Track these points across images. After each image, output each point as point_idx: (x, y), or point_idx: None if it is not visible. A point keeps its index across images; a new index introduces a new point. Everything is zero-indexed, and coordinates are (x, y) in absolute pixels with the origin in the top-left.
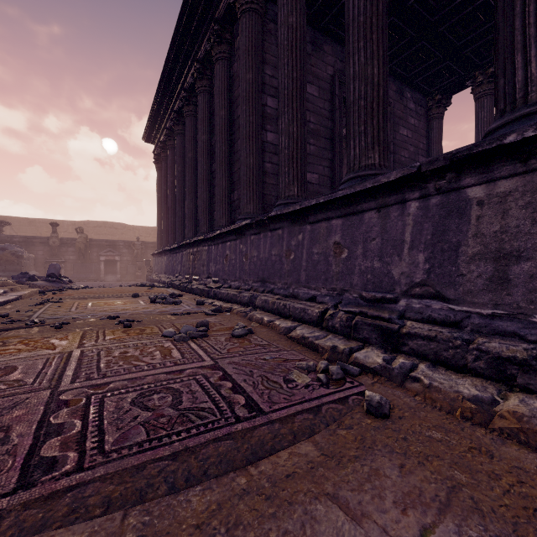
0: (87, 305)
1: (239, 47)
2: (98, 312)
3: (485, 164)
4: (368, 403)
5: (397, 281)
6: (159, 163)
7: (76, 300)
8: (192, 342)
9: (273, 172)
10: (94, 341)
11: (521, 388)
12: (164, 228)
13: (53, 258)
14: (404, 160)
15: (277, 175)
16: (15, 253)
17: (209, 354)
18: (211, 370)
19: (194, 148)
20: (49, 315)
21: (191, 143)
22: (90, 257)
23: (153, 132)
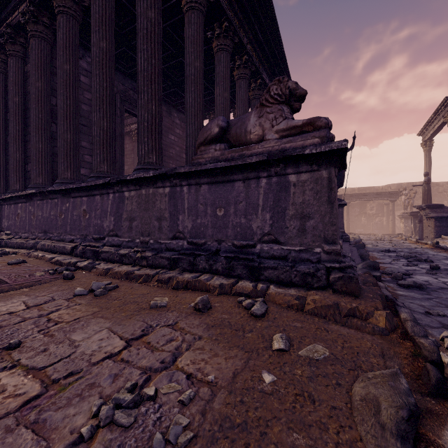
0: None
1: (30, 59)
2: None
3: (127, 184)
4: (63, 275)
5: (105, 229)
6: None
7: None
8: None
9: None
10: None
11: (125, 263)
12: None
13: None
14: (172, 155)
15: None
16: None
17: None
18: None
19: None
20: None
21: None
22: None
23: None
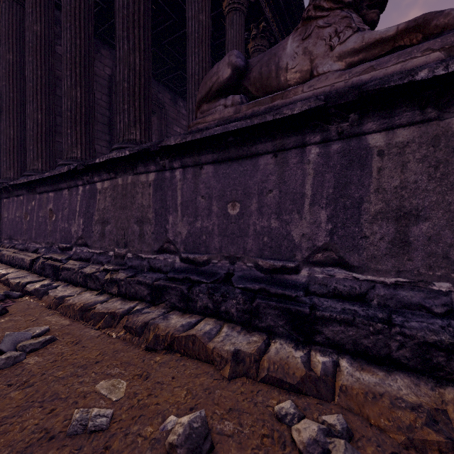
0: None
1: None
2: None
3: (98, 171)
4: None
5: (73, 236)
6: None
7: None
8: None
9: None
10: None
11: (89, 288)
12: None
13: None
14: None
15: None
16: None
17: None
18: None
19: None
20: None
21: None
22: None
23: None
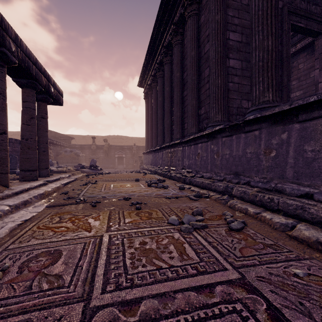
0: (110, 187)
1: None
2: (117, 193)
3: None
4: None
5: None
6: (146, 98)
7: (104, 182)
8: (197, 234)
9: (234, 89)
10: (117, 223)
11: None
12: (149, 137)
13: (93, 156)
14: None
15: (237, 91)
16: (76, 153)
17: (224, 257)
18: (245, 292)
19: (170, 84)
20: (89, 193)
21: (168, 81)
22: (110, 155)
23: (144, 80)
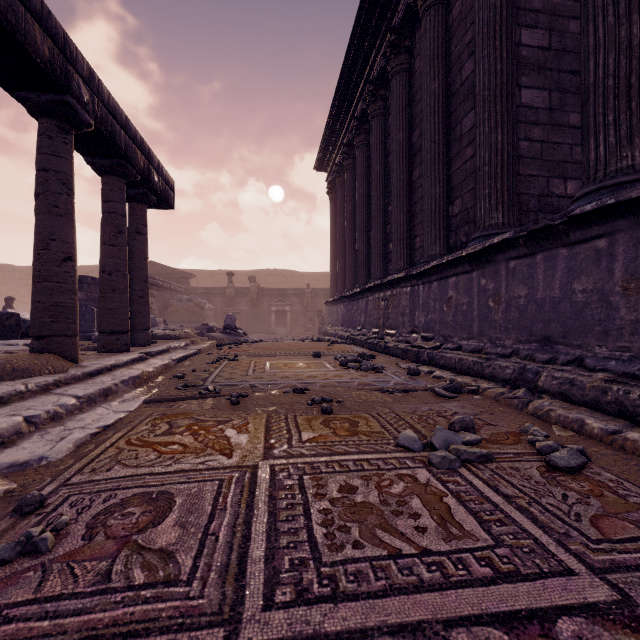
0: (265, 367)
1: None
2: (279, 379)
3: None
4: None
5: None
6: (332, 192)
7: (252, 358)
8: (472, 476)
9: (532, 155)
10: (286, 441)
11: None
12: (339, 270)
13: (229, 309)
14: None
15: (538, 160)
16: (198, 305)
17: (557, 537)
18: None
19: (382, 158)
20: (225, 379)
21: (379, 151)
22: (261, 307)
23: (327, 157)
